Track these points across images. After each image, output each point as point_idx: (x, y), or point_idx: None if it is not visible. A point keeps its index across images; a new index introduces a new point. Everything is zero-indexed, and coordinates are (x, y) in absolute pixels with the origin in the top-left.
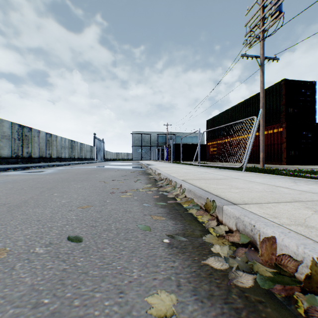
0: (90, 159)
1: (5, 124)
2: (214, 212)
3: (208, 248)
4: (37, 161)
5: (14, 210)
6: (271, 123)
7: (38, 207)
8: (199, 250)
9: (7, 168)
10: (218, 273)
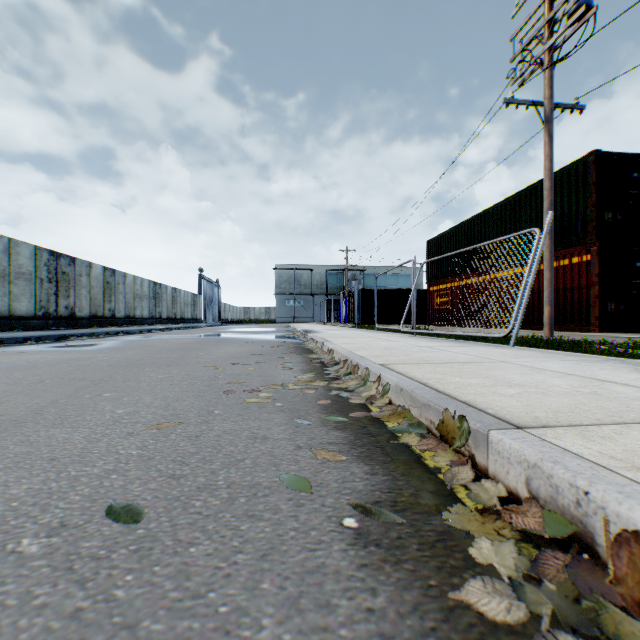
0: (192, 321)
1: (23, 250)
2: (465, 444)
3: (462, 549)
4: (86, 324)
5: (6, 432)
6: (566, 244)
7: (60, 425)
8: (438, 555)
9: (23, 337)
10: (502, 639)
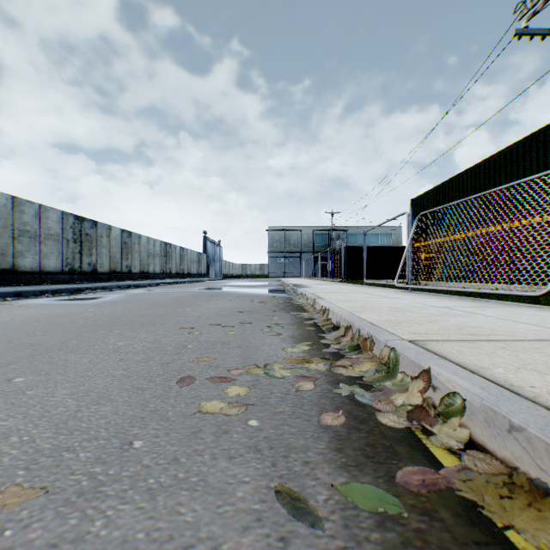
0: (197, 276)
1: (51, 215)
2: None
3: None
4: (106, 278)
5: None
6: None
7: None
8: None
9: (40, 291)
10: None
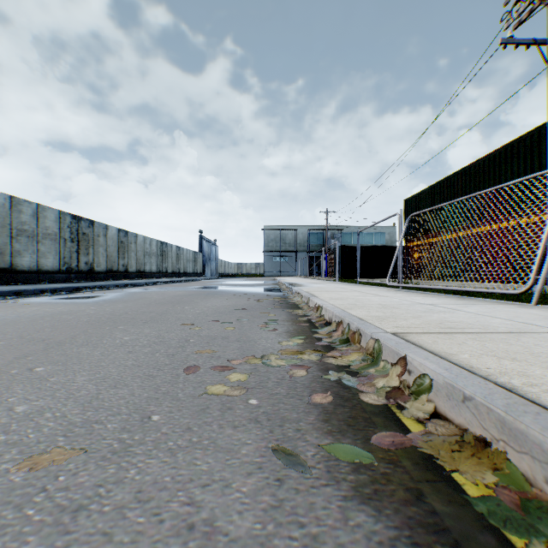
0: (193, 275)
1: (49, 214)
2: None
3: None
4: (103, 277)
5: None
6: None
7: None
8: None
9: (40, 289)
10: None
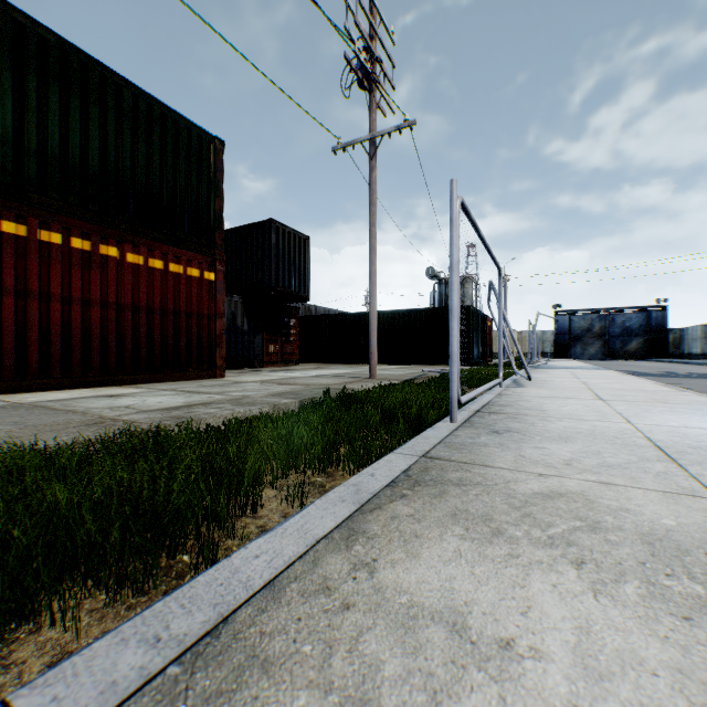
0: None
1: None
2: None
3: None
4: None
5: None
6: (186, 243)
7: None
8: None
9: None
10: None
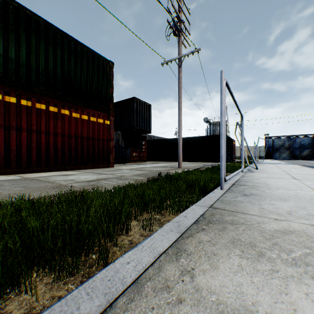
0: None
1: None
2: None
3: None
4: None
5: None
6: (97, 108)
7: None
8: None
9: None
10: None
